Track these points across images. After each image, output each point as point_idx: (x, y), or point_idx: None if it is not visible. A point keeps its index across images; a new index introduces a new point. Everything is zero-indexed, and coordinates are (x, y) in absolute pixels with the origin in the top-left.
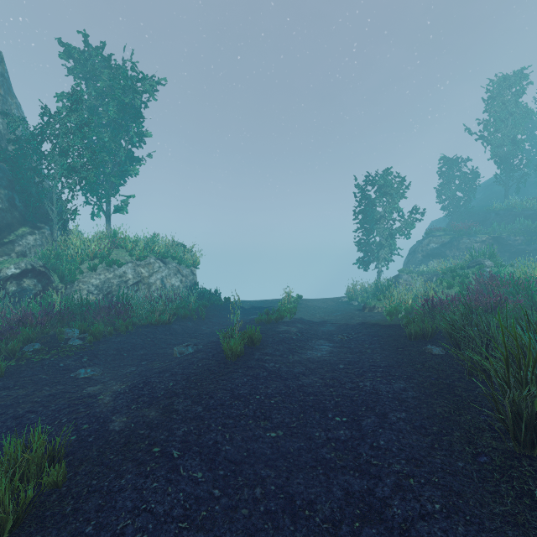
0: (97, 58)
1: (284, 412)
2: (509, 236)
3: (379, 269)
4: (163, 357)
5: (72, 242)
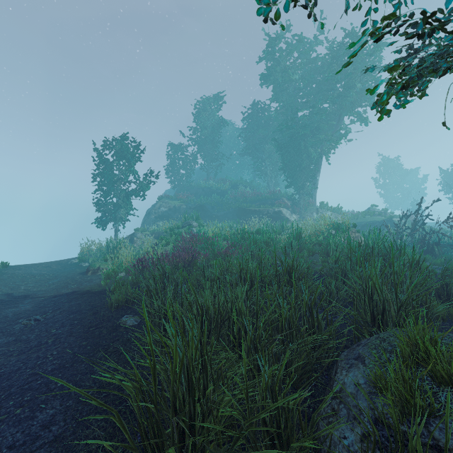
0: None
1: None
2: (209, 205)
3: (116, 228)
4: None
5: None
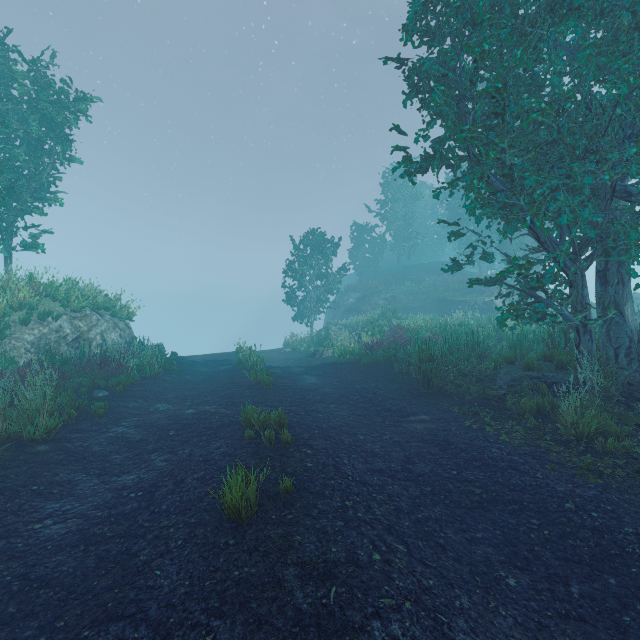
0: None
1: (329, 400)
2: (402, 295)
3: (312, 322)
4: (197, 396)
5: None
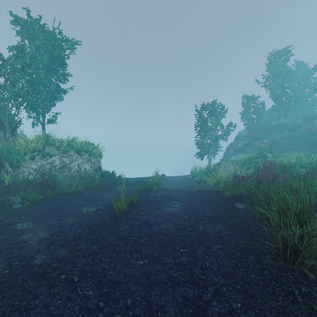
0: (36, 25)
1: (149, 247)
2: (280, 140)
3: (209, 159)
4: (76, 213)
5: (19, 141)
